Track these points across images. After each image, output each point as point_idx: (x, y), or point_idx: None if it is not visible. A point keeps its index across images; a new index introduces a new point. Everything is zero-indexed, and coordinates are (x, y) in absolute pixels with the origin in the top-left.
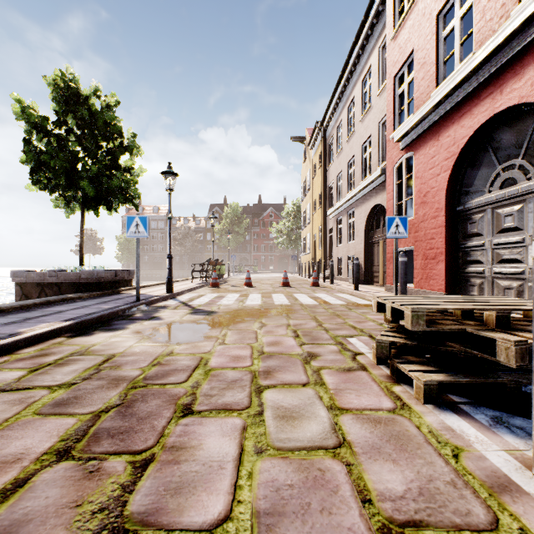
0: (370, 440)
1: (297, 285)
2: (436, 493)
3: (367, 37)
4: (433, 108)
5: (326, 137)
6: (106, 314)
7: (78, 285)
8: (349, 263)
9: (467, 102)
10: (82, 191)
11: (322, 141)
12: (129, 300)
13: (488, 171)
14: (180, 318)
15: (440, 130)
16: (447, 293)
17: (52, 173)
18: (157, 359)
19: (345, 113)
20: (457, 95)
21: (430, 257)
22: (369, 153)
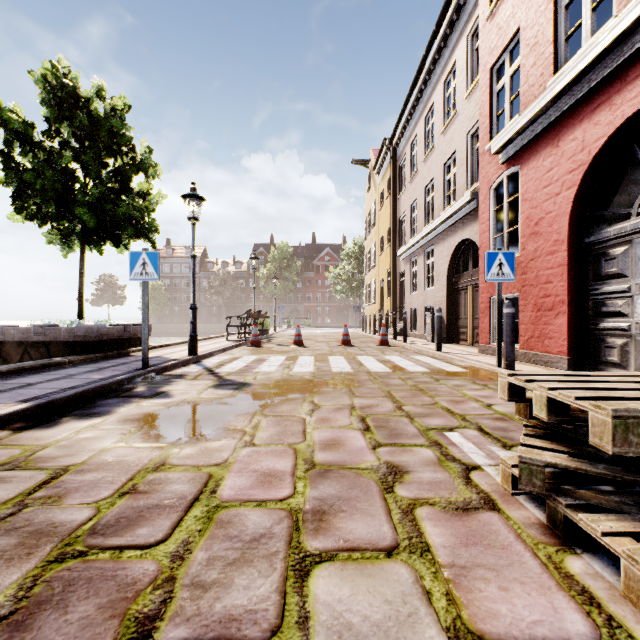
0: None
1: (360, 344)
2: None
3: (451, 23)
4: (551, 102)
5: (396, 157)
6: (90, 389)
7: (73, 345)
8: (427, 315)
9: (604, 88)
10: (78, 221)
11: (391, 163)
12: (135, 366)
13: (635, 185)
14: (197, 394)
15: (561, 132)
16: (571, 357)
17: (40, 197)
18: (133, 478)
19: (422, 126)
20: (589, 80)
21: (544, 307)
22: (453, 173)
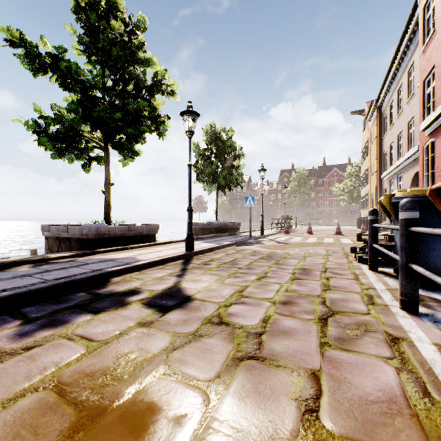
0: (332, 264)
1: (348, 234)
2: (340, 268)
3: (410, 39)
4: None
5: (381, 111)
6: (242, 240)
7: (218, 230)
8: None
9: None
10: (219, 183)
11: (377, 115)
12: (245, 237)
13: None
14: (273, 244)
15: None
16: None
17: (207, 175)
18: (271, 252)
19: (396, 95)
20: None
21: None
22: (413, 129)
